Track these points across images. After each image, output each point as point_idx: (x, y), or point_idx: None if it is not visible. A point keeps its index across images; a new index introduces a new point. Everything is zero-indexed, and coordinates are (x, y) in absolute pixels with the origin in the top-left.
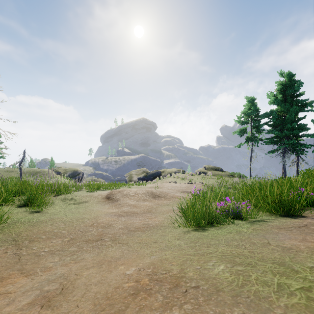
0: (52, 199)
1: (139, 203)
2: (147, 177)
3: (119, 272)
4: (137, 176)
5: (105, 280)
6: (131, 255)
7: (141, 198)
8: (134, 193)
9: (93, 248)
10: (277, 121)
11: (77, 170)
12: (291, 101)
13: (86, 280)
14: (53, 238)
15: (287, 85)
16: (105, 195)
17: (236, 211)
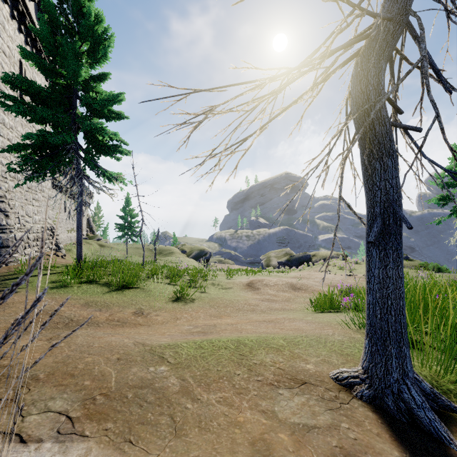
0: (204, 283)
1: (278, 293)
2: (291, 262)
3: (269, 317)
4: (277, 259)
5: (264, 318)
6: (273, 316)
7: (280, 289)
8: (274, 283)
9: (252, 313)
10: None
11: (204, 250)
12: None
13: (256, 318)
14: (227, 307)
15: None
16: (245, 283)
17: (356, 305)
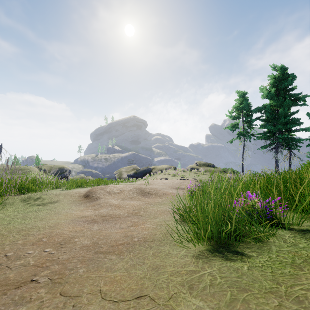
0: (11, 198)
1: (123, 202)
2: (137, 174)
3: None
4: (127, 173)
5: None
6: None
7: (127, 196)
8: (119, 190)
9: None
10: (270, 116)
11: (63, 168)
12: (284, 95)
13: None
14: None
15: (280, 78)
16: (84, 192)
17: (265, 213)
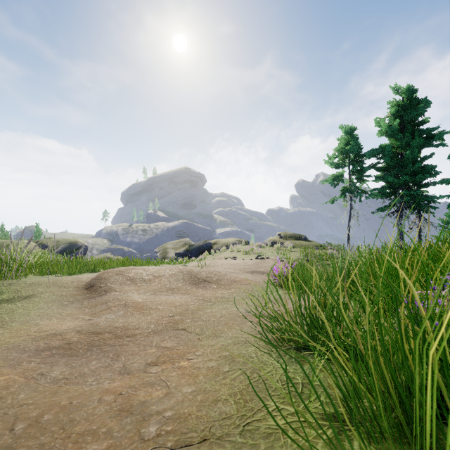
0: None
1: (155, 298)
2: (190, 252)
3: None
4: (174, 251)
5: None
6: None
7: (164, 287)
8: (152, 275)
9: None
10: (392, 162)
11: (76, 243)
12: (412, 132)
13: None
14: None
15: (406, 105)
16: (88, 280)
17: None
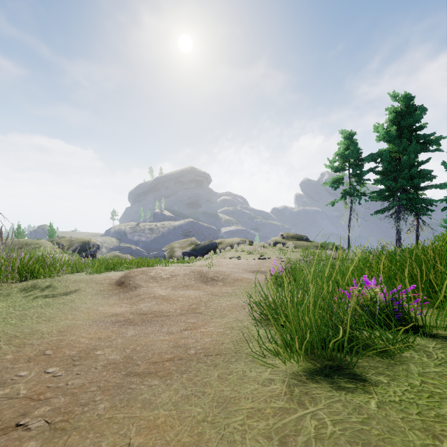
0: (7, 287)
1: (175, 292)
2: (196, 252)
3: None
4: (181, 250)
5: None
6: None
7: (180, 284)
8: (170, 274)
9: None
10: (389, 166)
11: (89, 242)
12: (409, 137)
13: None
14: None
15: (404, 112)
16: (117, 278)
17: (392, 310)
